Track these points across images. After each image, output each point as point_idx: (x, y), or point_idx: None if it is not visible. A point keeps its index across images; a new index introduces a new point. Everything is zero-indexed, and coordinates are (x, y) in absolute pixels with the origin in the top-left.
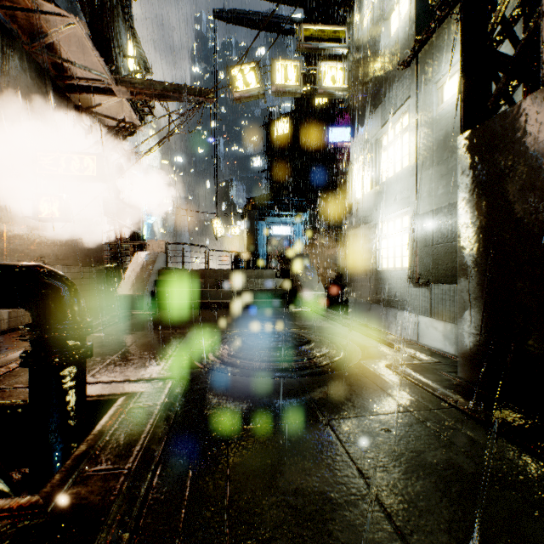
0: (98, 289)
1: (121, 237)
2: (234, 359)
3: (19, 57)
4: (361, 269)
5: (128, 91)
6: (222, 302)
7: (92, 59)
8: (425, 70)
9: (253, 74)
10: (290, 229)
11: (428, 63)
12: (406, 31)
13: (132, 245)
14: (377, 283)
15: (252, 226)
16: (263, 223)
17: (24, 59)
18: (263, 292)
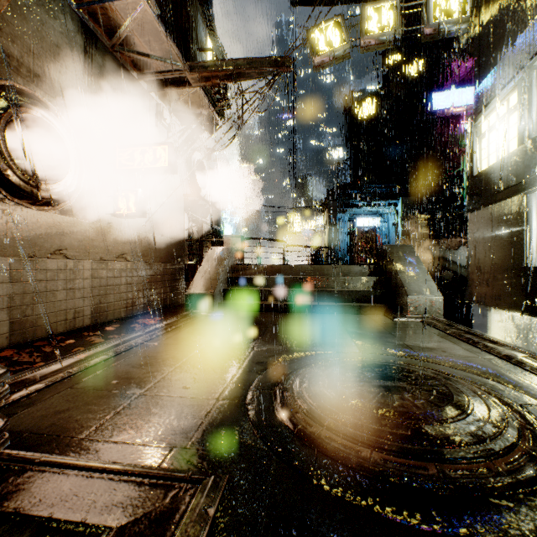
0: (179, 285)
1: (202, 234)
2: (317, 426)
3: (102, 57)
4: (498, 265)
5: (202, 77)
6: (300, 304)
7: (165, 46)
8: None
9: (337, 30)
10: (377, 220)
11: None
12: None
13: (210, 241)
14: (535, 285)
15: (334, 219)
16: (346, 215)
17: (107, 59)
18: (350, 294)
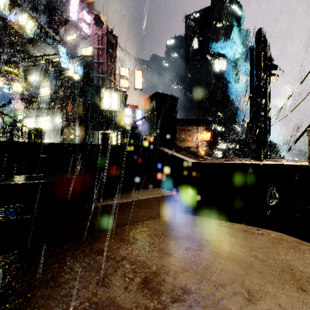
0: None
1: None
2: None
3: None
4: None
5: None
6: None
7: None
8: (52, 113)
9: None
10: None
11: (53, 113)
12: (47, 99)
13: None
14: None
15: None
16: None
17: None
18: None
